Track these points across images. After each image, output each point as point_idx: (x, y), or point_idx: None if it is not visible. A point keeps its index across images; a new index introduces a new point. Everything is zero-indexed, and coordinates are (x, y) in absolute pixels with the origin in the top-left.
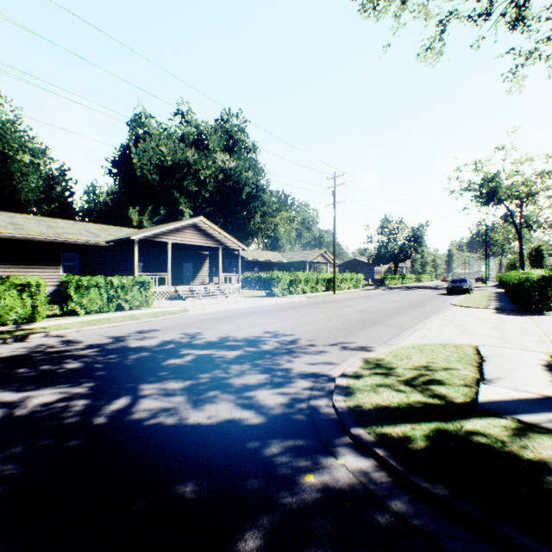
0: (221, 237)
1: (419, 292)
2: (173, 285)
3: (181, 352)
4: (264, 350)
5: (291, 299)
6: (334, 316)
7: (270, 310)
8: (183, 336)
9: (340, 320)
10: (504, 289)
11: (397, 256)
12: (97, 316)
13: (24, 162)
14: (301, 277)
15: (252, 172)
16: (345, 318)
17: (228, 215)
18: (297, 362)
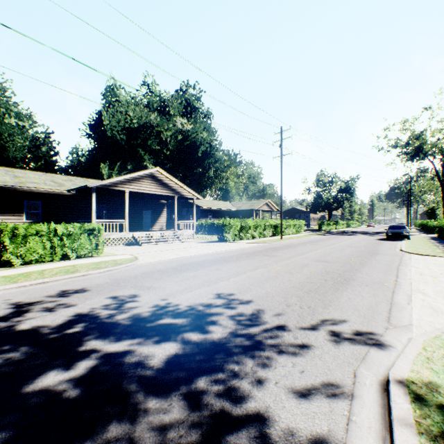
0: (176, 187)
1: (358, 237)
2: (134, 230)
3: (82, 346)
4: (213, 341)
5: (242, 245)
6: (292, 267)
7: (222, 259)
8: (108, 304)
9: (302, 274)
10: (440, 235)
11: (331, 205)
12: (35, 267)
13: (10, 124)
14: (250, 223)
15: (206, 133)
16: (306, 271)
17: (187, 170)
18: (272, 386)
